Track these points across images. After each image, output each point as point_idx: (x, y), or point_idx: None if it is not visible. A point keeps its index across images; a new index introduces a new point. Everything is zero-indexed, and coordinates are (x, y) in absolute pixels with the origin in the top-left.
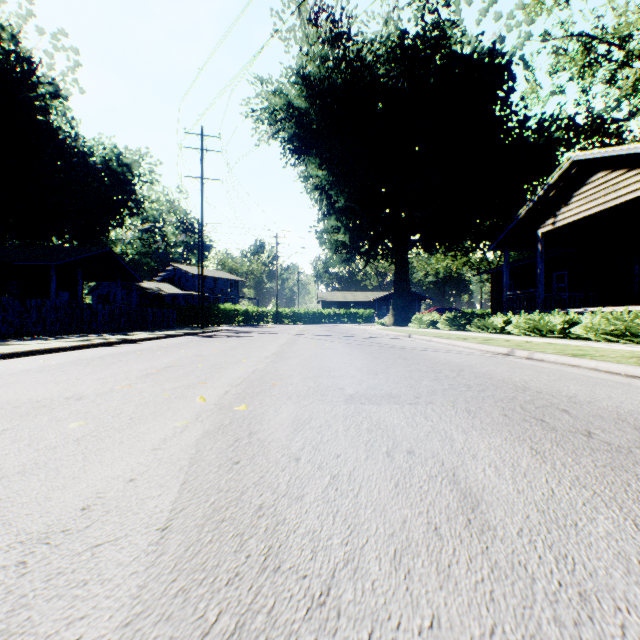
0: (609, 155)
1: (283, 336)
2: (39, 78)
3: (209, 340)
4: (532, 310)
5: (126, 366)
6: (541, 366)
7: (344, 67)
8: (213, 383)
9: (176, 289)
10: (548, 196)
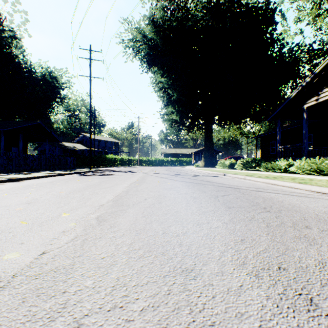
0: None
1: (137, 174)
2: (4, 27)
3: (81, 178)
4: (299, 157)
5: None
6: None
7: (177, 12)
8: None
9: (84, 147)
10: (312, 82)
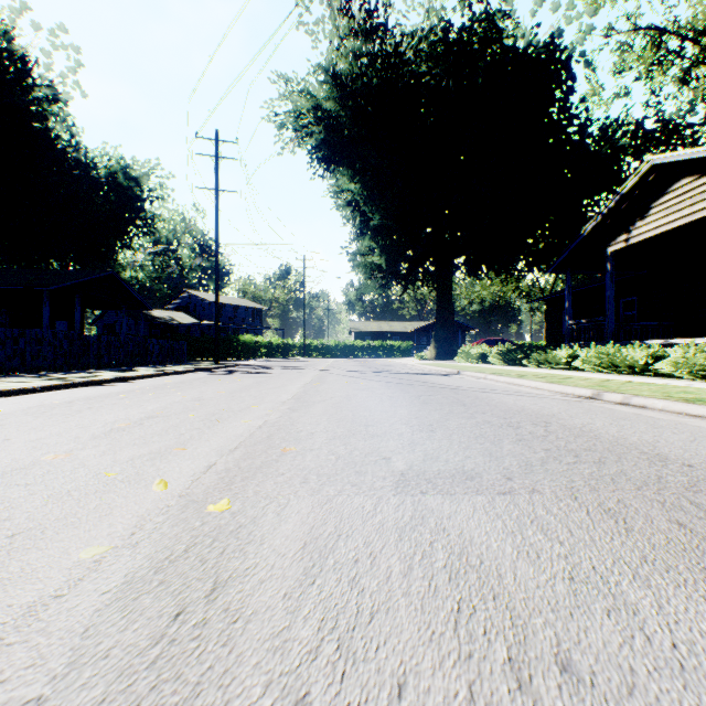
0: (698, 156)
1: (309, 372)
2: (35, 80)
3: (219, 378)
4: (600, 342)
5: (91, 416)
6: (650, 416)
7: (380, 63)
8: (196, 448)
9: (191, 318)
10: (620, 208)
